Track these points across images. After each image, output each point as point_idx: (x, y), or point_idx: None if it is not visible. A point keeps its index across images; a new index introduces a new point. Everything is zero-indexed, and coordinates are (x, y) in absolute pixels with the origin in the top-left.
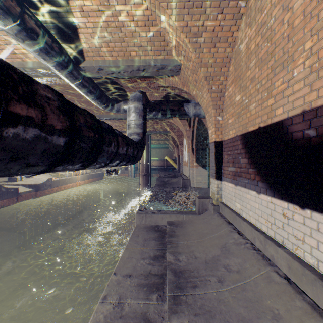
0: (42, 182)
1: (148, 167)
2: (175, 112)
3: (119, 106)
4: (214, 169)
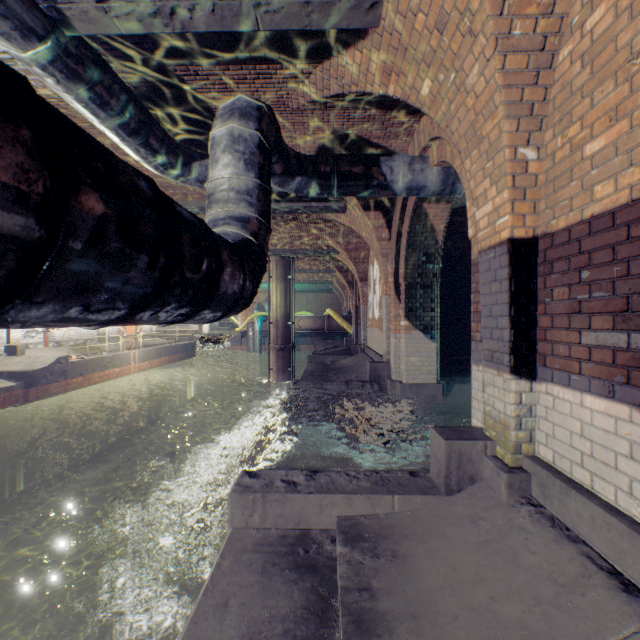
0: (42, 367)
1: (289, 332)
2: (357, 181)
3: (205, 167)
4: (508, 338)
